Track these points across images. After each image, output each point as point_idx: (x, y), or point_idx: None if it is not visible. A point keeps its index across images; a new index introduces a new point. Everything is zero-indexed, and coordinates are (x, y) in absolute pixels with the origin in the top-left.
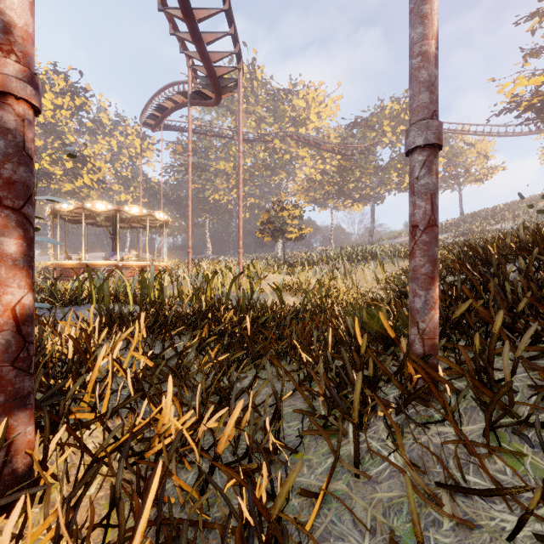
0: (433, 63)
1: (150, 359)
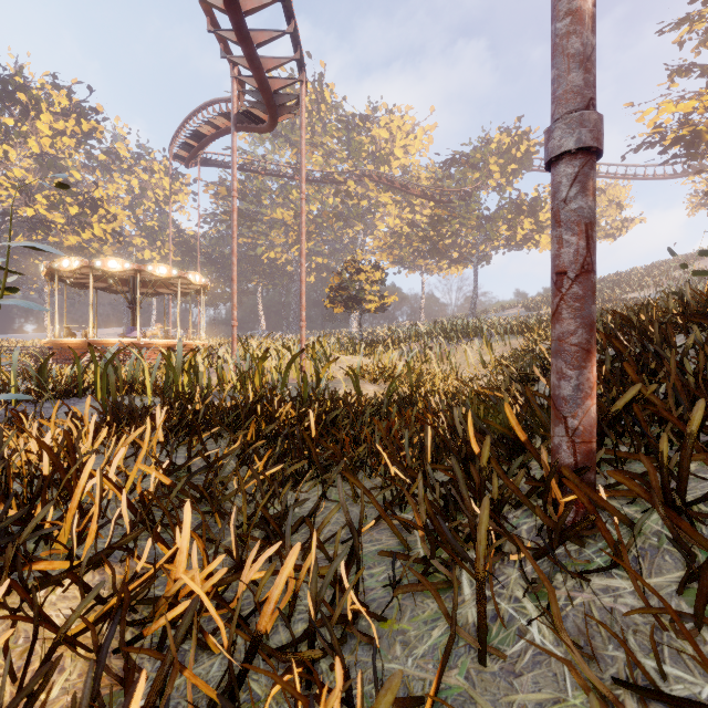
0: (588, 26)
1: (168, 474)
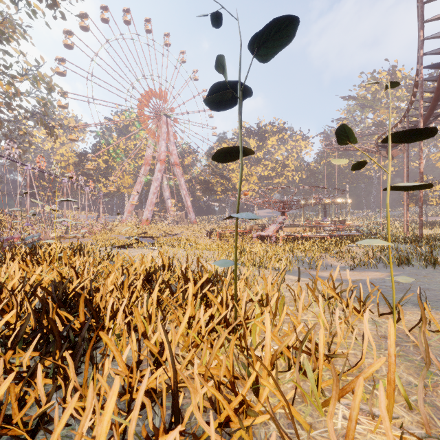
0: None
1: None
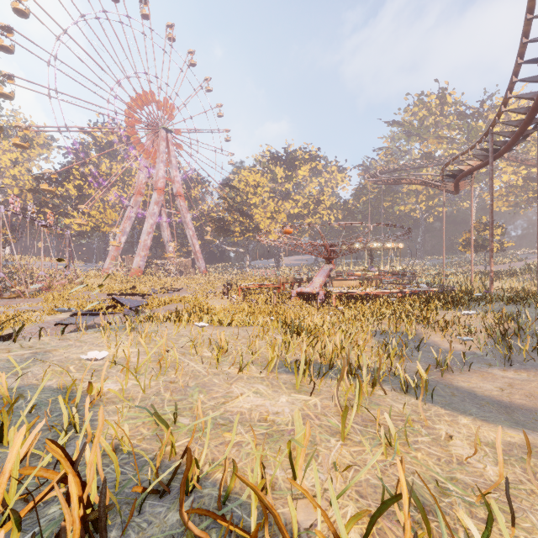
0: None
1: None
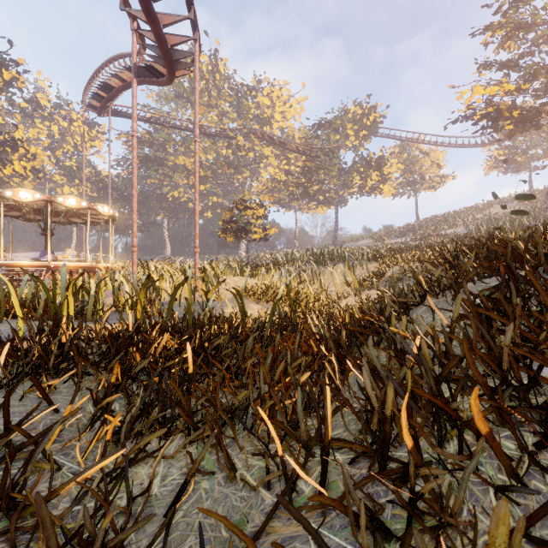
0: None
1: None
